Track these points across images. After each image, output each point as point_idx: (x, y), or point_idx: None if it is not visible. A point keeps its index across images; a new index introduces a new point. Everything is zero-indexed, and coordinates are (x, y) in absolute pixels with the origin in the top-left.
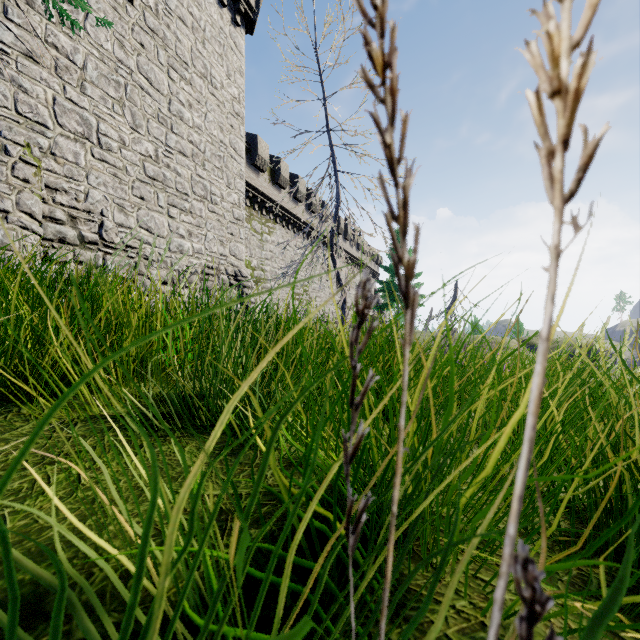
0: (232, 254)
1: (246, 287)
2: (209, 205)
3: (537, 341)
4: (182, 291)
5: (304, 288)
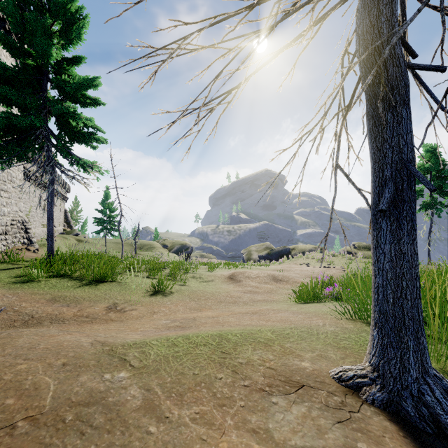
0: (19, 210)
1: (29, 229)
2: (12, 184)
3: (166, 243)
4: (7, 237)
5: (27, 216)
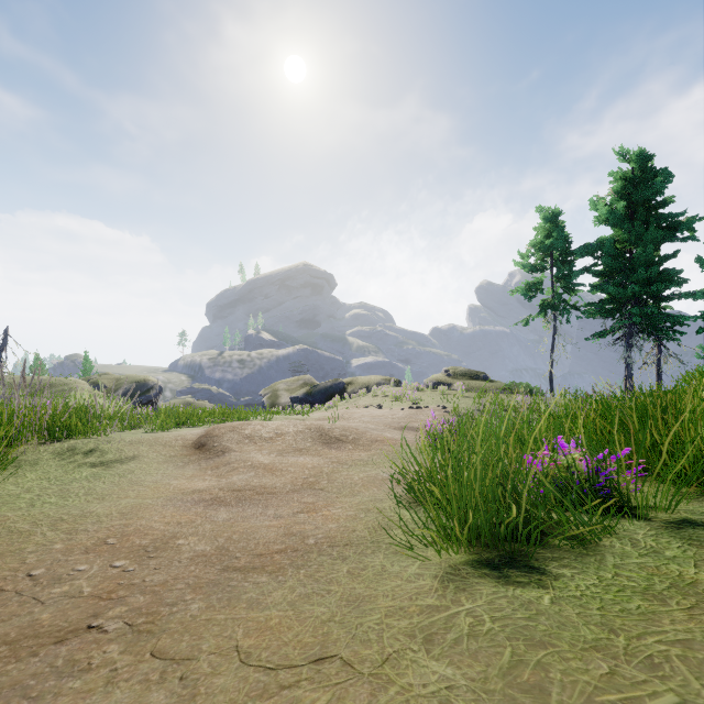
0: None
1: None
2: None
3: (103, 380)
4: None
5: None
